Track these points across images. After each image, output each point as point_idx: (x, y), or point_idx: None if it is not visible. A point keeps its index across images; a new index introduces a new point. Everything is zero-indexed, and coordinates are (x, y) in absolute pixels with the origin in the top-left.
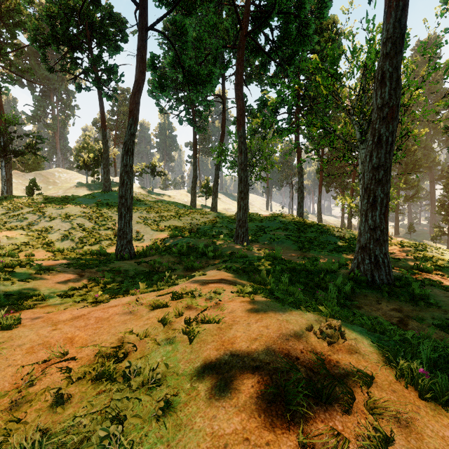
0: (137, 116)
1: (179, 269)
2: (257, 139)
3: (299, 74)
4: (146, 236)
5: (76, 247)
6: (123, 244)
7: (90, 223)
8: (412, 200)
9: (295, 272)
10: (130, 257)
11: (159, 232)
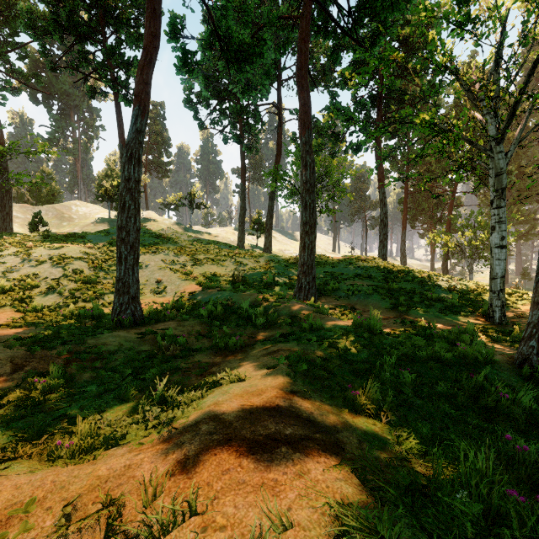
0: (146, 103)
1: (203, 350)
2: (323, 160)
3: (380, 68)
4: (170, 288)
5: (64, 304)
6: (122, 302)
7: (92, 269)
8: (525, 238)
9: (416, 363)
10: (133, 323)
11: (189, 281)
